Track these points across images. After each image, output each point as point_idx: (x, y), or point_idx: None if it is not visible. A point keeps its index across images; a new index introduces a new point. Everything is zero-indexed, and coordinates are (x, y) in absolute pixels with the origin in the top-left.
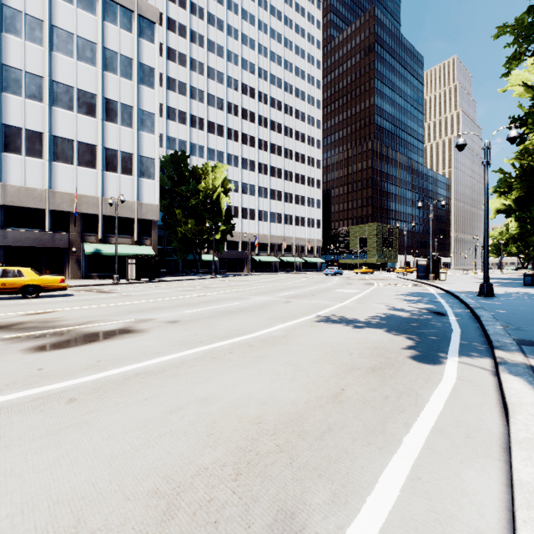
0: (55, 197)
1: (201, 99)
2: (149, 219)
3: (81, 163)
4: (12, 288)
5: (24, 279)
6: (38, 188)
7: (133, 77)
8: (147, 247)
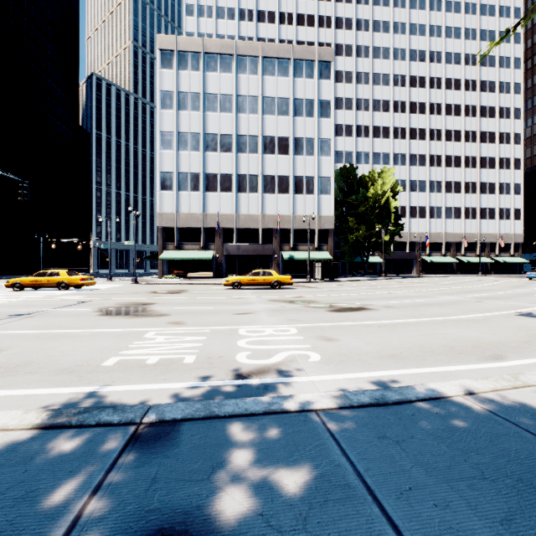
0: (264, 219)
1: (366, 108)
2: (326, 228)
3: (279, 192)
4: (267, 282)
5: (273, 277)
6: (255, 214)
7: (314, 114)
8: (324, 252)
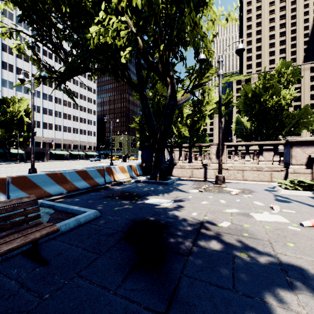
0: None
1: (11, 52)
2: None
3: None
4: None
5: None
6: None
7: None
8: None
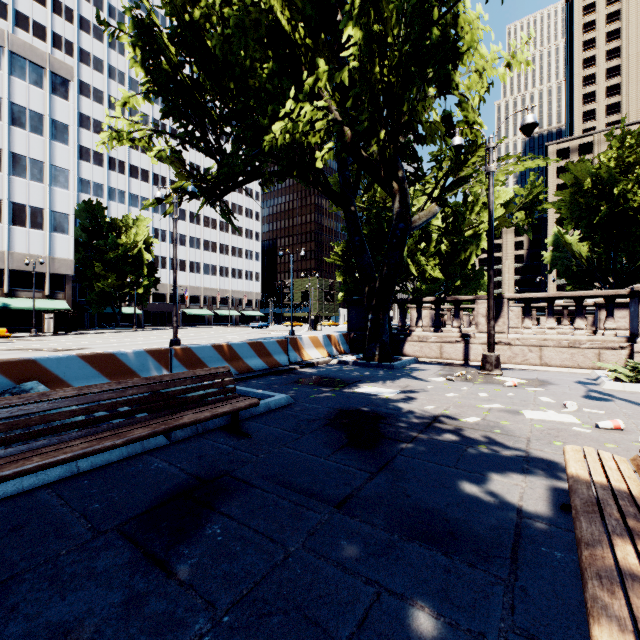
0: None
1: None
2: (63, 273)
3: None
4: None
5: None
6: None
7: (45, 132)
8: (60, 301)
